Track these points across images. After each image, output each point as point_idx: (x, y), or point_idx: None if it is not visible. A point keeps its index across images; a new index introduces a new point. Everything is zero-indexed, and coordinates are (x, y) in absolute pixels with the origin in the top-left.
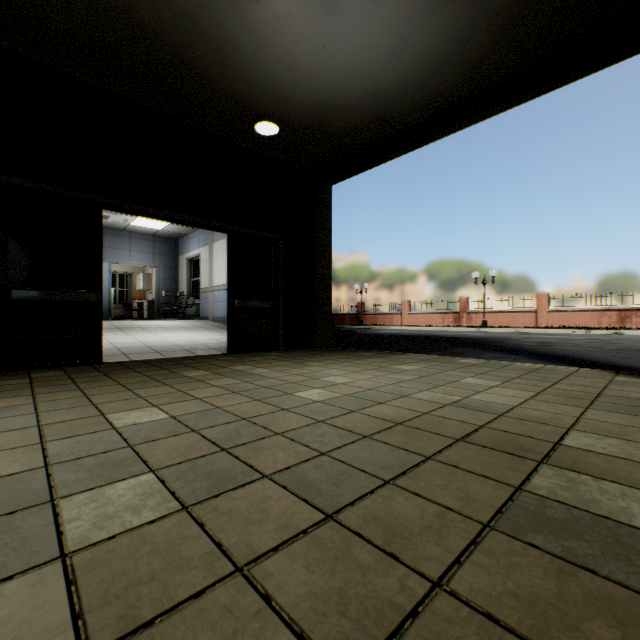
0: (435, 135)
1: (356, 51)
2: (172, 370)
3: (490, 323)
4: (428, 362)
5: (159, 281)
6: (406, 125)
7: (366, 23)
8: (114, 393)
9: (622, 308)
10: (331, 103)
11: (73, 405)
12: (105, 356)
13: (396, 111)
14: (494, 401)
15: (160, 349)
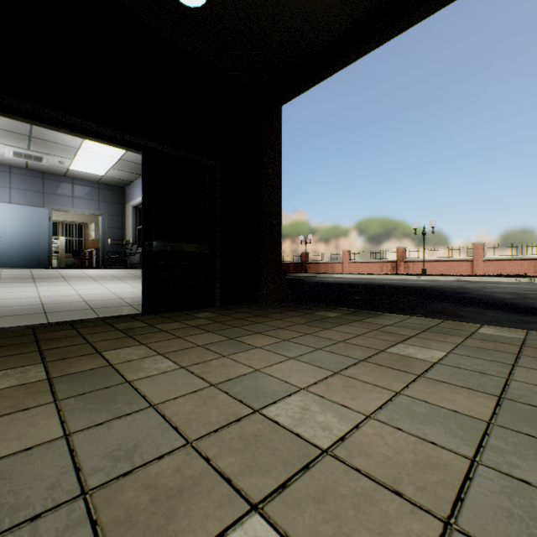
0: (434, 0)
1: None
2: None
3: (427, 271)
4: (439, 336)
5: (104, 229)
6: None
7: None
8: None
9: None
10: None
11: None
12: None
13: None
14: None
15: (54, 307)
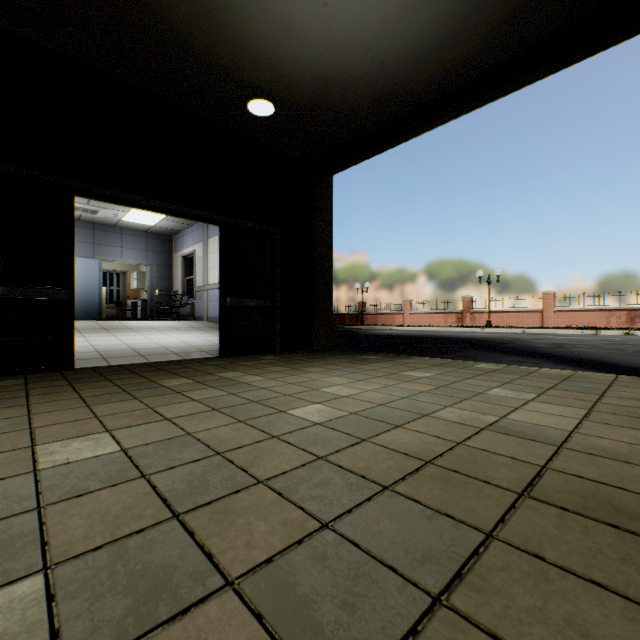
0: (448, 115)
1: (362, 10)
2: (150, 378)
3: (494, 323)
4: (441, 367)
5: (152, 279)
6: (415, 104)
7: None
8: (66, 411)
9: (632, 308)
10: (332, 77)
11: (3, 430)
12: (81, 360)
13: (405, 87)
14: (541, 423)
15: (145, 352)
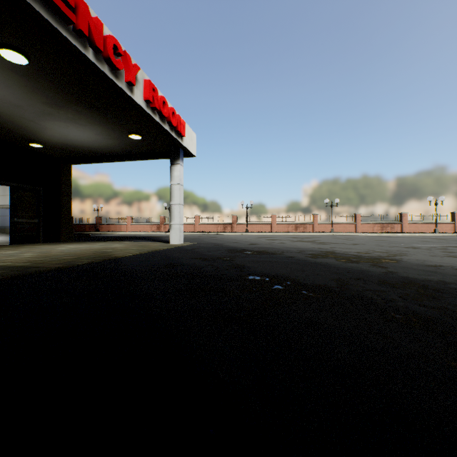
0: (116, 161)
1: (80, 139)
2: None
3: None
4: (111, 243)
5: None
6: (105, 154)
7: (83, 136)
8: None
9: (225, 223)
10: (70, 145)
11: None
12: None
13: (99, 151)
14: (114, 246)
15: None
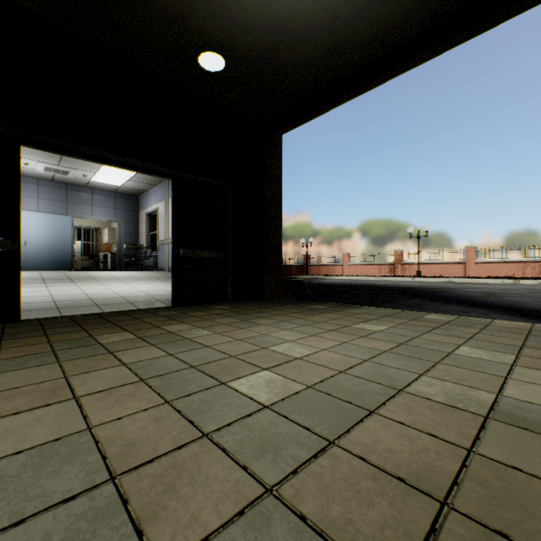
0: (396, 69)
1: None
2: (91, 332)
3: (422, 273)
4: (392, 319)
5: (120, 234)
6: (363, 59)
7: None
8: None
9: None
10: (282, 27)
11: None
12: (33, 311)
13: (354, 39)
14: None
15: (101, 302)
